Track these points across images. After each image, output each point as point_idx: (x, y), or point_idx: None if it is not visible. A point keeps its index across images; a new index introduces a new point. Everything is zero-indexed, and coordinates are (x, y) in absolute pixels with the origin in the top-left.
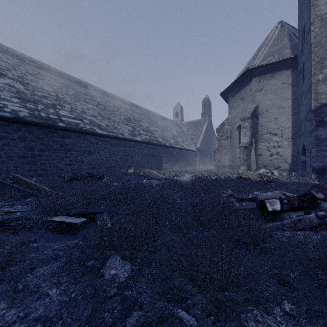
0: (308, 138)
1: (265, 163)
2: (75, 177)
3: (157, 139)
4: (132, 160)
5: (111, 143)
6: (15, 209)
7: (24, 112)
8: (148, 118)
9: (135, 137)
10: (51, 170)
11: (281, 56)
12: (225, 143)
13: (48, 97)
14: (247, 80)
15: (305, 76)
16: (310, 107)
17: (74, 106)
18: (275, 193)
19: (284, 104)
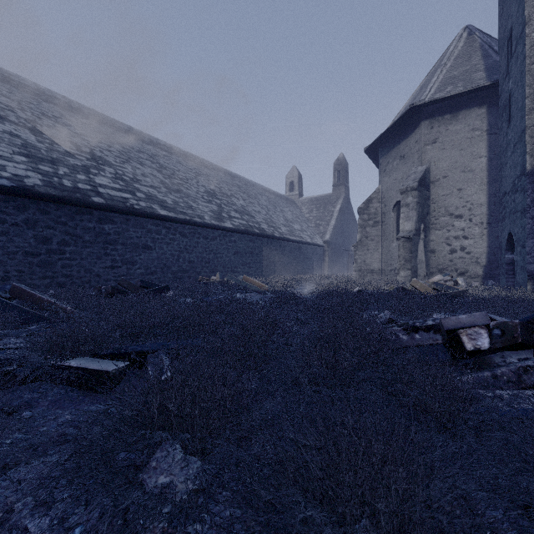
0: (519, 222)
1: (442, 266)
2: (120, 288)
3: (259, 226)
4: (218, 261)
5: (181, 232)
6: (5, 345)
7: (35, 178)
8: (245, 192)
9: (222, 222)
10: (81, 276)
11: (470, 84)
12: (373, 232)
13: (76, 154)
14: (410, 126)
15: (513, 115)
16: (523, 167)
17: (120, 169)
18: (474, 317)
19: (475, 166)
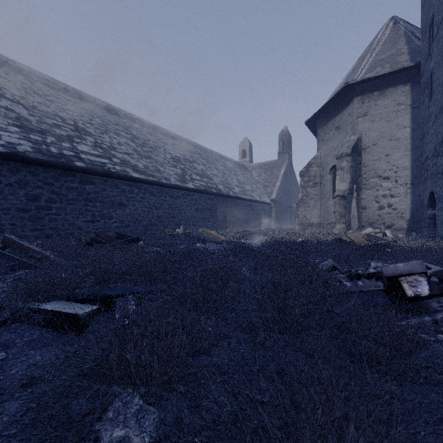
0: (440, 182)
1: (372, 220)
2: (98, 239)
3: (216, 187)
4: (181, 216)
5: (151, 192)
6: None
7: (26, 145)
8: (205, 158)
9: (185, 184)
10: (65, 229)
11: (395, 65)
12: (313, 191)
13: (62, 126)
14: (344, 102)
15: (434, 90)
16: None
17: (99, 139)
18: (411, 266)
19: (400, 135)
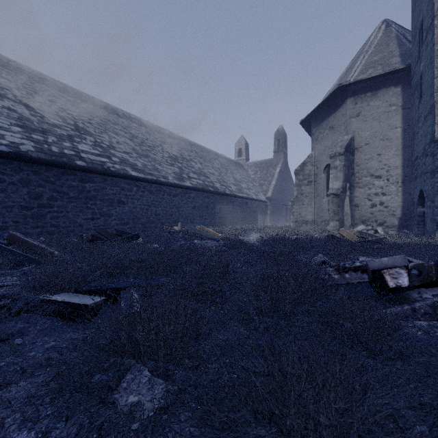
0: (429, 181)
1: (365, 217)
2: (99, 236)
3: (213, 185)
4: (179, 213)
5: (149, 190)
6: (2, 282)
7: (28, 145)
8: (202, 157)
9: (182, 182)
10: (66, 226)
11: (387, 67)
12: (307, 190)
13: (63, 126)
14: (338, 103)
15: (423, 92)
16: (432, 135)
17: (99, 138)
18: (395, 260)
19: (392, 135)
